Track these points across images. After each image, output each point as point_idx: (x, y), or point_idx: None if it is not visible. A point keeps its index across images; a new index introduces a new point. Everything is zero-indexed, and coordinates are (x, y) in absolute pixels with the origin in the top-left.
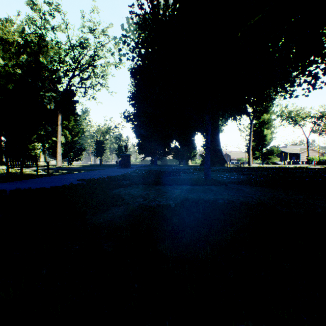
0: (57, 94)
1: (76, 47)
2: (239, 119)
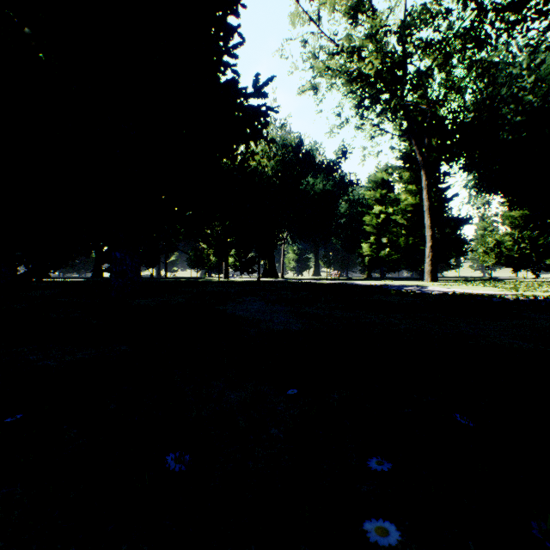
0: None
1: None
2: None
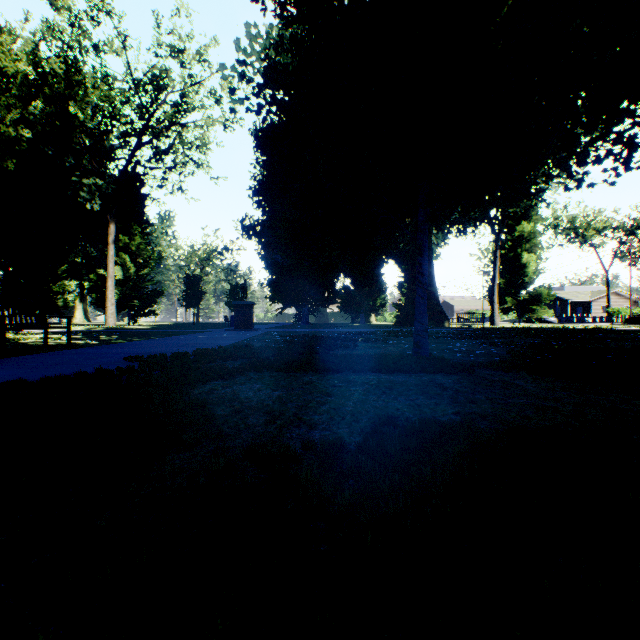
0: (107, 182)
1: (145, 86)
2: (472, 233)
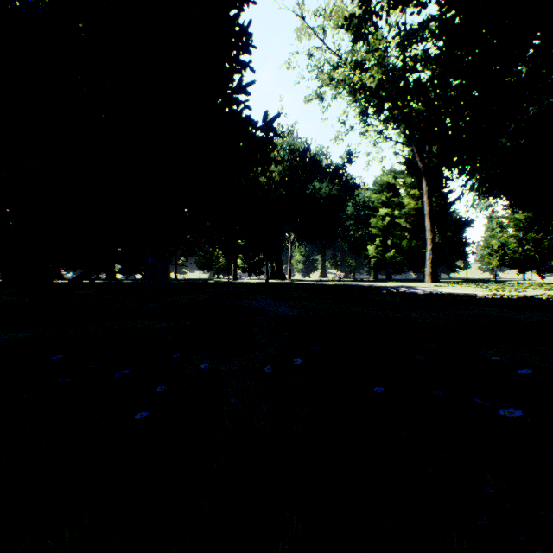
0: None
1: None
2: None
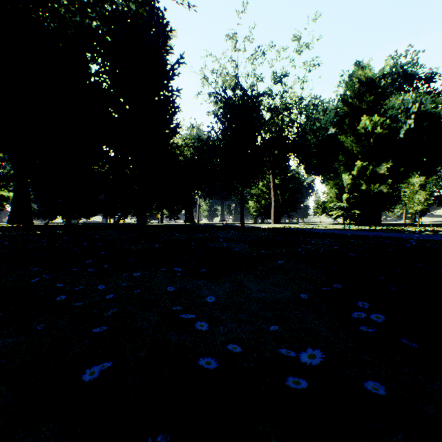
0: None
1: None
2: None
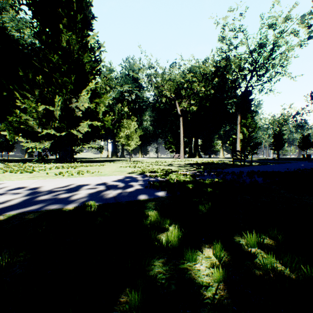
0: (237, 99)
1: (254, 51)
2: None
